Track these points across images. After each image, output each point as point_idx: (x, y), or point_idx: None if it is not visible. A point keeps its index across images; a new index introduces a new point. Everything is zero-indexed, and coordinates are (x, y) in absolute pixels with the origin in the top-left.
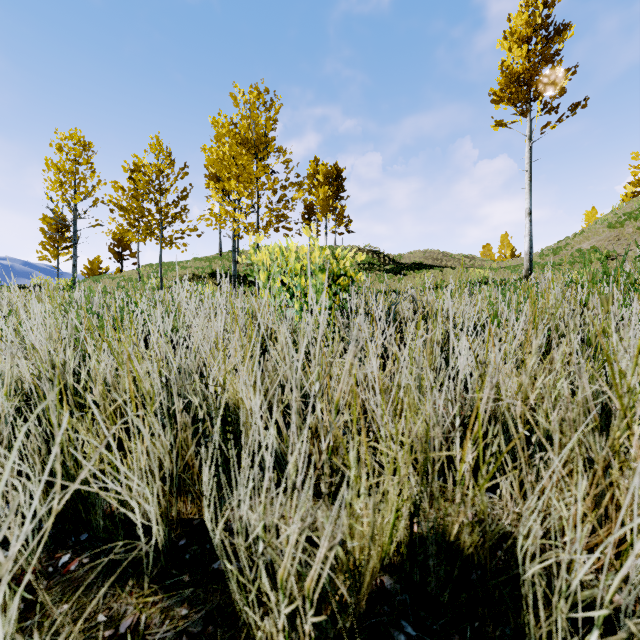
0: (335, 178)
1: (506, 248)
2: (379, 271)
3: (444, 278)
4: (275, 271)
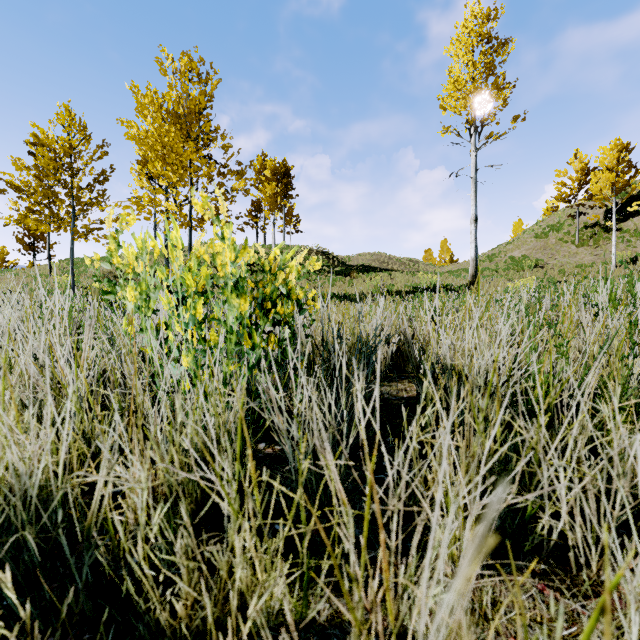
0: (283, 175)
1: (445, 253)
2: (329, 273)
3: (393, 282)
4: (148, 285)
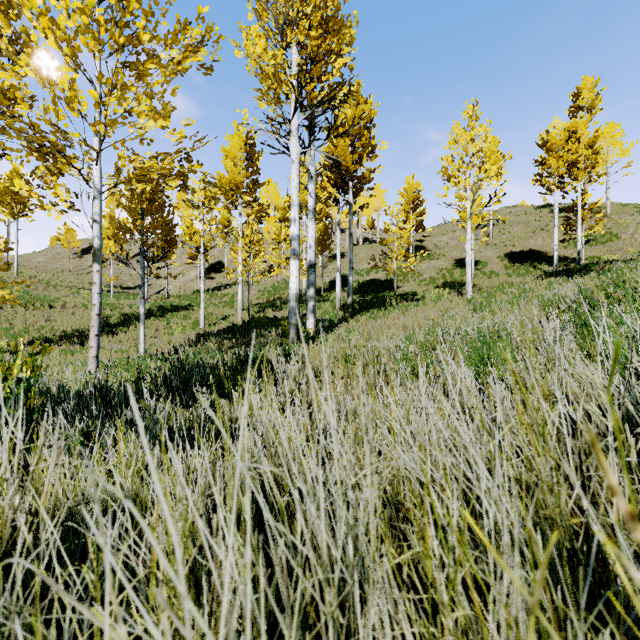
0: None
1: None
2: None
3: None
4: None
